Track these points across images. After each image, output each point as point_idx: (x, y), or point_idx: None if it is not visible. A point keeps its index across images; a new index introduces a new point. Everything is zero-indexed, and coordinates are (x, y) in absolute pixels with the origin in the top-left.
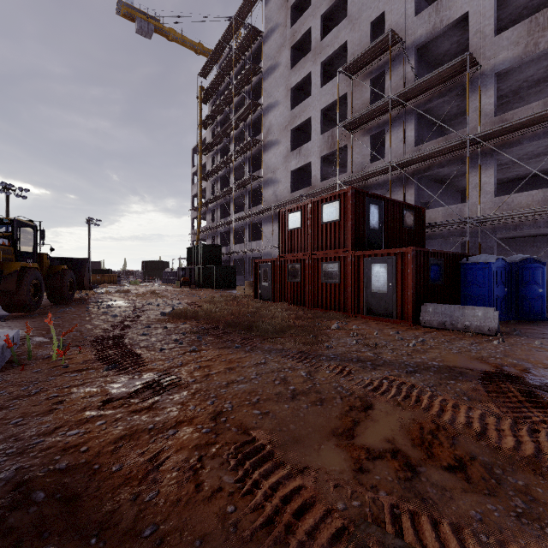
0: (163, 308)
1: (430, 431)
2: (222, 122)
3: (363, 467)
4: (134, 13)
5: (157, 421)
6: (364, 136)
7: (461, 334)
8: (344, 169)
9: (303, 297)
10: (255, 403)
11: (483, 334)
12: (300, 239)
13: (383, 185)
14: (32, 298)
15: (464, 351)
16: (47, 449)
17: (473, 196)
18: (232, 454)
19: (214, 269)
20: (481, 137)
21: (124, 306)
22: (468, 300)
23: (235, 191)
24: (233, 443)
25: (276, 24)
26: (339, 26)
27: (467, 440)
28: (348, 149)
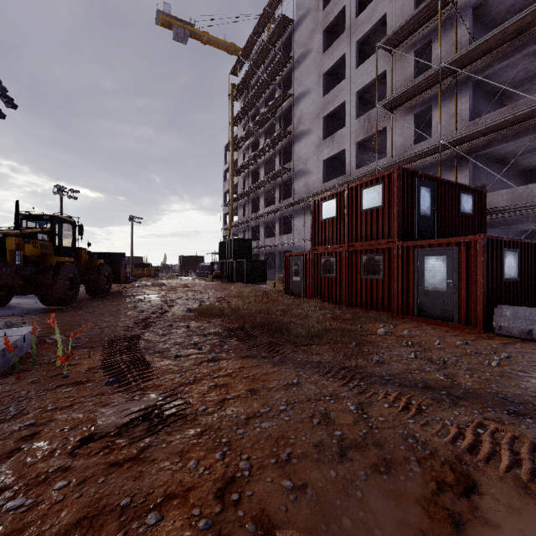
0: (191, 303)
1: None
2: (253, 117)
3: None
4: (171, 21)
5: (137, 490)
6: (406, 115)
7: None
8: (381, 155)
9: (339, 294)
10: (285, 463)
11: None
12: (335, 229)
13: (429, 168)
14: (67, 292)
15: None
16: None
17: None
18: None
19: (244, 263)
20: None
21: (155, 300)
22: None
23: (265, 185)
24: None
25: (307, 9)
26: None
27: None
28: (387, 131)
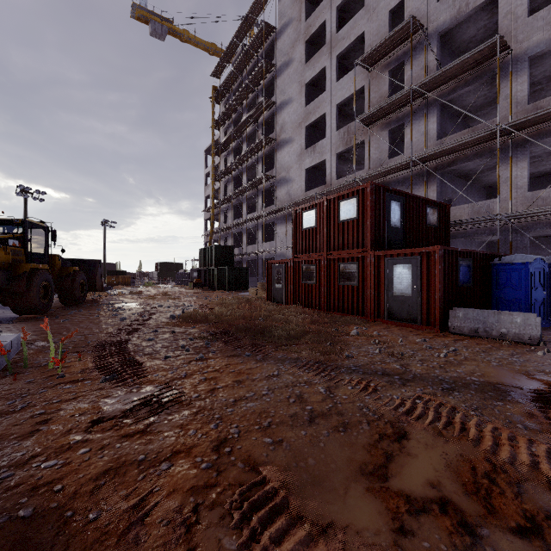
0: (174, 311)
1: (485, 474)
2: (235, 121)
3: (405, 525)
4: (147, 15)
5: (149, 450)
6: (382, 131)
7: (497, 342)
8: (360, 166)
9: (318, 300)
10: (266, 428)
11: (523, 343)
12: (315, 238)
13: (402, 181)
14: (41, 300)
15: (506, 364)
16: (14, 487)
17: (503, 191)
18: (236, 502)
19: (226, 270)
20: (513, 127)
21: (135, 308)
22: (501, 305)
23: (247, 191)
24: (238, 486)
25: (289, 19)
26: (355, 16)
27: (539, 490)
28: (365, 145)
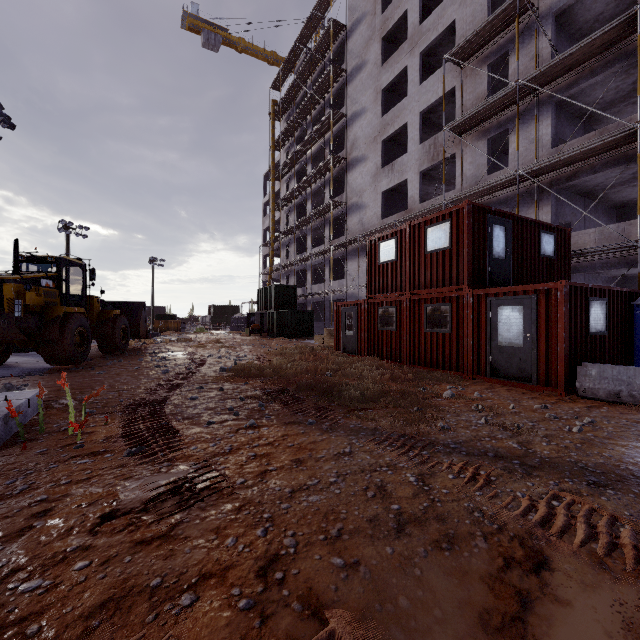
0: (225, 362)
1: None
2: (297, 140)
3: None
4: (199, 24)
5: (169, 569)
6: (478, 140)
7: None
8: (450, 186)
9: (399, 350)
10: (335, 539)
11: None
12: (394, 275)
13: (505, 202)
14: (76, 348)
15: None
16: None
17: None
18: None
19: (288, 314)
20: None
21: (181, 358)
22: None
23: (312, 221)
24: None
25: (362, 13)
26: (444, 2)
27: None
28: (456, 159)
